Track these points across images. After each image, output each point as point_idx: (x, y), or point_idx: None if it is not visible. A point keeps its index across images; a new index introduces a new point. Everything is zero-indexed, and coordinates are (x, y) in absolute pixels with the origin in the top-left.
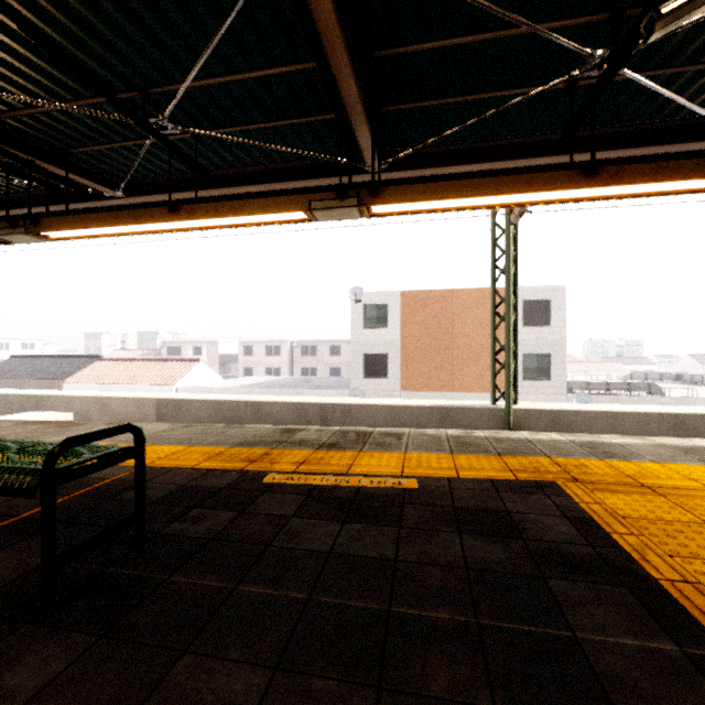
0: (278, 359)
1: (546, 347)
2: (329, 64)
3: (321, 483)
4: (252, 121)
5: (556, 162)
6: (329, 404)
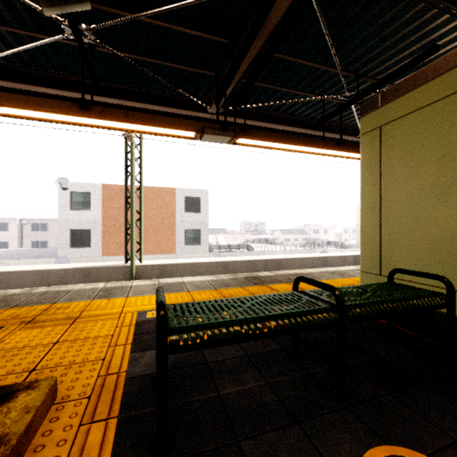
0: (5, 234)
1: (198, 225)
2: None
3: None
4: None
5: (123, 104)
6: None
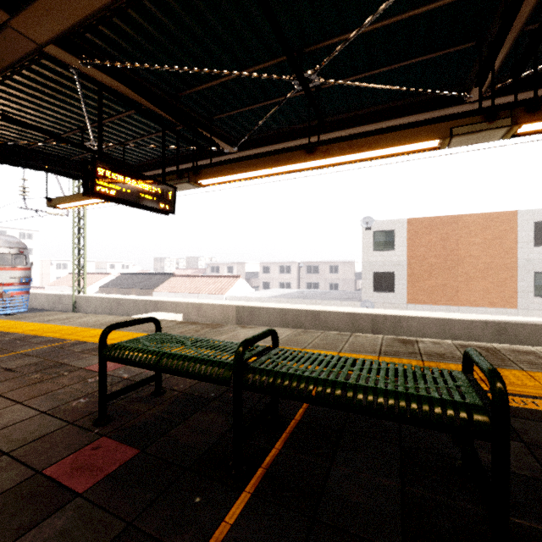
0: (288, 276)
1: None
2: None
3: None
4: (371, 68)
5: None
6: (380, 315)
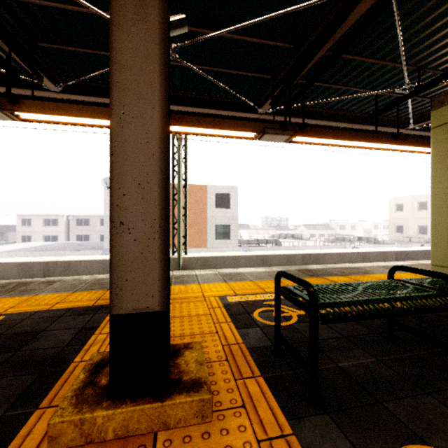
0: (55, 229)
1: (228, 220)
2: None
3: None
4: None
5: (182, 110)
6: (52, 262)
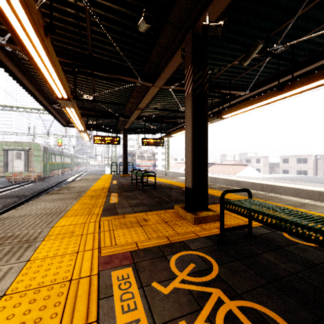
0: (305, 165)
1: None
2: None
3: None
4: None
5: None
6: (264, 184)
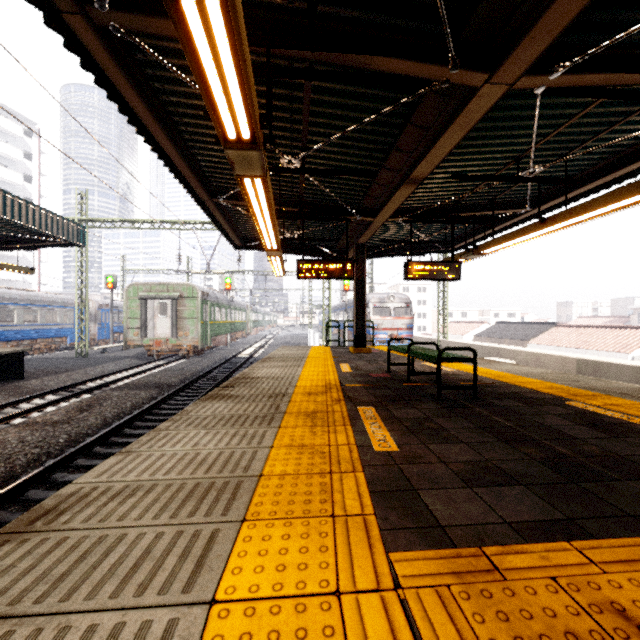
0: None
1: None
2: (630, 84)
3: (604, 413)
4: (611, 124)
5: None
6: None
